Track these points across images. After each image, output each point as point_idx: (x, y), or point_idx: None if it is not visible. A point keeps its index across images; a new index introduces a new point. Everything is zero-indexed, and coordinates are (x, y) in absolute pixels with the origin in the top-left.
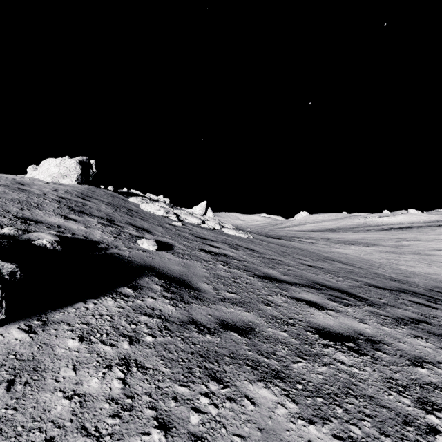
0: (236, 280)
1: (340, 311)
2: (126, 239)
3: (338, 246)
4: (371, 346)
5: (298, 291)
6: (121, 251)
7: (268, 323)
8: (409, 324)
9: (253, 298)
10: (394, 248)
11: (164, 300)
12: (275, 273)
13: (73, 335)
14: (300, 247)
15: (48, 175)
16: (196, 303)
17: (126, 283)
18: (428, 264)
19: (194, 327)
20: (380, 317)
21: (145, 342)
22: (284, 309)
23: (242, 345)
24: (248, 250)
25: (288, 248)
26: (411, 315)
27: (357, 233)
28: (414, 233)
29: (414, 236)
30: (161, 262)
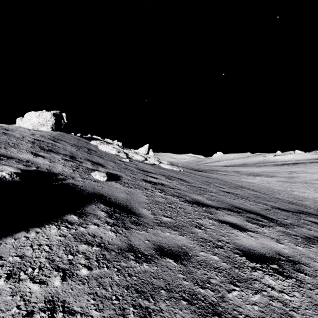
0: (171, 205)
1: (258, 232)
2: (82, 172)
3: (246, 177)
4: (292, 267)
5: (221, 214)
6: (76, 181)
7: (200, 246)
8: (316, 242)
9: (186, 222)
10: (287, 178)
11: (106, 227)
12: (201, 198)
13: (1, 271)
14: (218, 178)
15: (30, 124)
16: (136, 228)
17: (74, 210)
18: (314, 190)
19: (132, 254)
20: (291, 237)
21: (79, 277)
22: (212, 231)
23: (177, 274)
24: (180, 180)
25: (209, 179)
26: (315, 234)
27: (259, 167)
28: (301, 168)
29: (301, 170)
30: (109, 190)
